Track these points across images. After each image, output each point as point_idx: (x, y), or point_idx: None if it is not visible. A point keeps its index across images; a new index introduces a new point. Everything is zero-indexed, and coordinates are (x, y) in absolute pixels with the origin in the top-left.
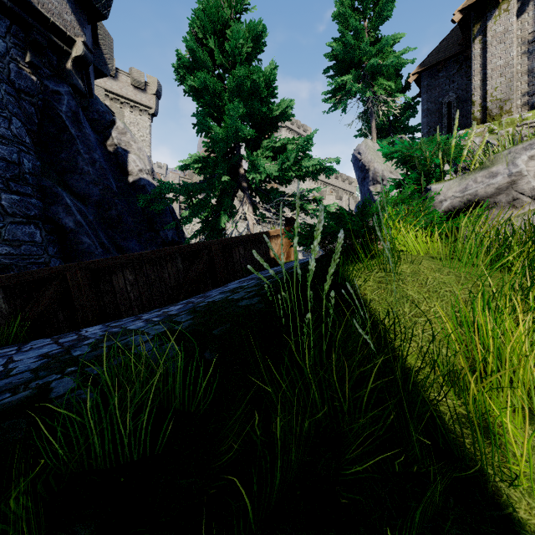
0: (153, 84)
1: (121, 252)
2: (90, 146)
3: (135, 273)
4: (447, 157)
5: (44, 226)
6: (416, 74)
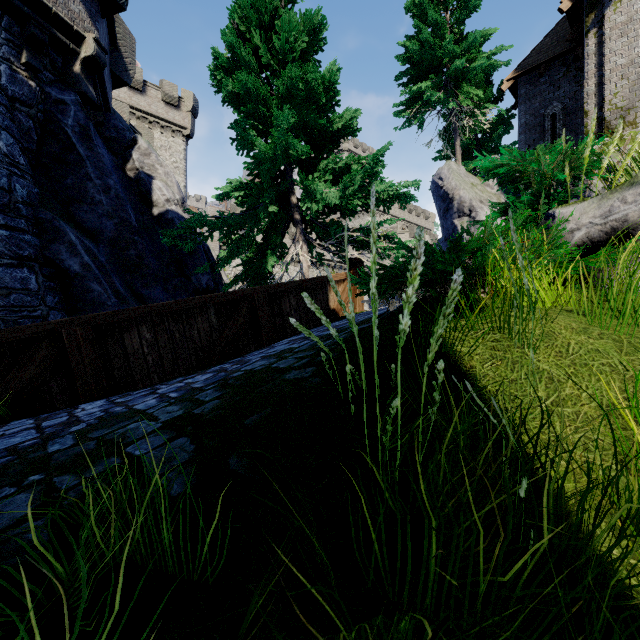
0: (188, 99)
1: (142, 302)
2: (103, 170)
3: (153, 330)
4: (575, 171)
5: (42, 269)
6: (511, 80)
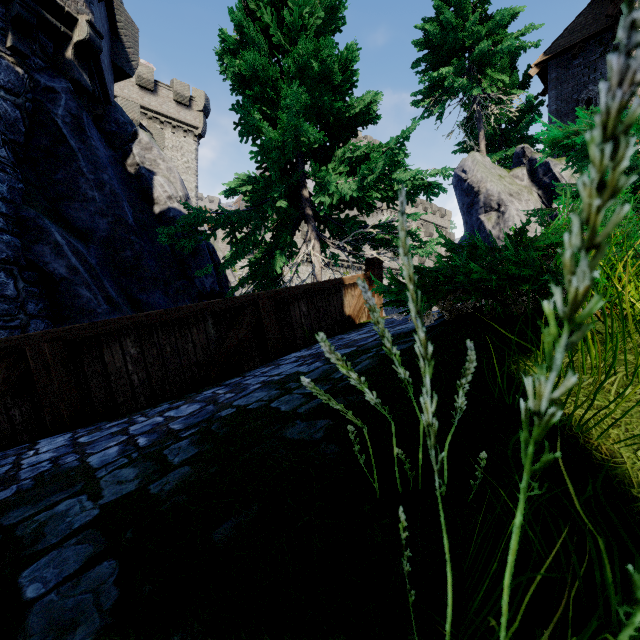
0: (199, 98)
1: (138, 308)
2: (98, 164)
3: (140, 344)
4: None
5: (22, 273)
6: (541, 64)
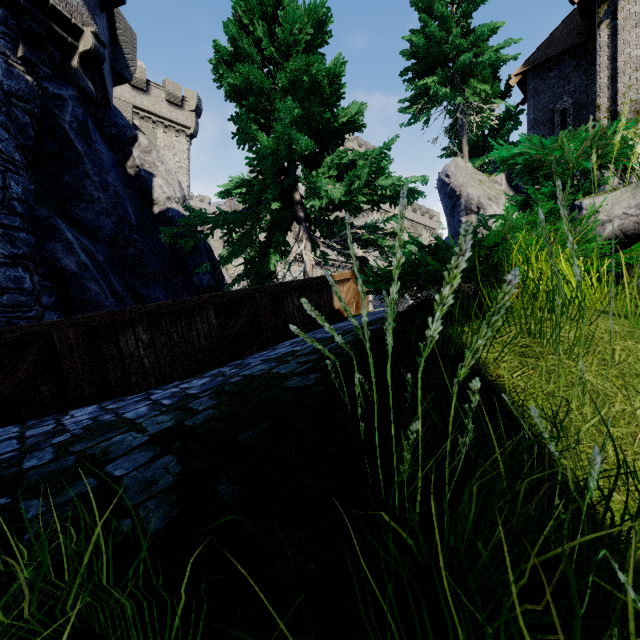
0: (192, 98)
1: (141, 302)
2: (102, 166)
3: (150, 331)
4: (603, 159)
5: (37, 268)
6: (520, 75)
